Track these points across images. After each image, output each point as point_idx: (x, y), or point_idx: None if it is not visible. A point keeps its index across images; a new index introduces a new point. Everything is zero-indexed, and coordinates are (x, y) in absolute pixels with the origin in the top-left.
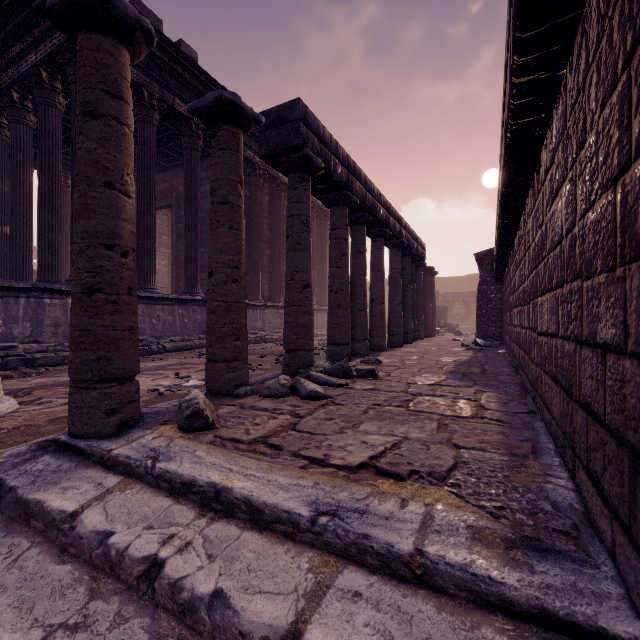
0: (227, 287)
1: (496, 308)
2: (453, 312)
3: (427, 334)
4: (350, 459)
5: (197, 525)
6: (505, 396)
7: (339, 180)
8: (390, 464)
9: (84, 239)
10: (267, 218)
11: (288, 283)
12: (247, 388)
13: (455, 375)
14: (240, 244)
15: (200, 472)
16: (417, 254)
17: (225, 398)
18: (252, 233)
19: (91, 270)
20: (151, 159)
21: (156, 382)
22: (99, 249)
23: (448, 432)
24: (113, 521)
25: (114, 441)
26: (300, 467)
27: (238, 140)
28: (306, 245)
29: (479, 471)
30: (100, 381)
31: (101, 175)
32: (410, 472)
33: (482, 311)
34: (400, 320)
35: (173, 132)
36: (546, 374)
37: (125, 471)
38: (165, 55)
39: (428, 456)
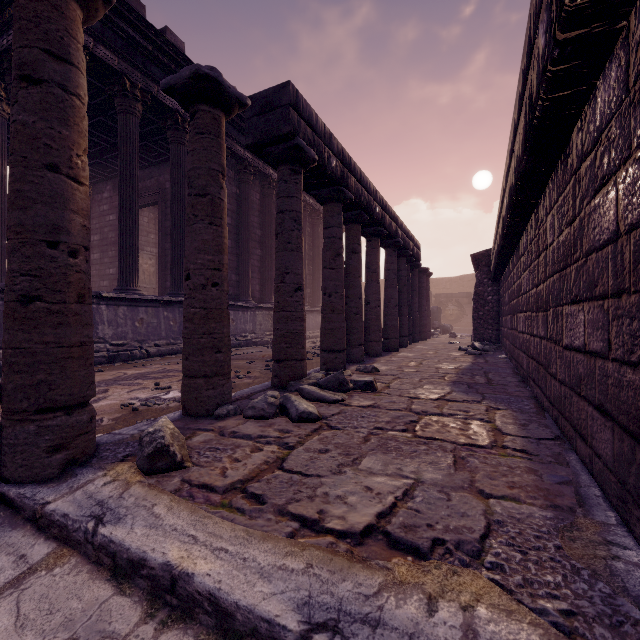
0: (206, 291)
1: (493, 310)
2: (446, 313)
3: (422, 336)
4: (352, 519)
5: (140, 636)
6: (521, 415)
7: (333, 174)
8: (404, 527)
9: (19, 234)
10: (258, 217)
11: (277, 286)
12: (229, 407)
13: (460, 386)
14: (221, 242)
15: (154, 544)
16: (413, 255)
17: (203, 420)
18: (242, 232)
19: (28, 273)
20: (134, 153)
21: (132, 394)
22: (38, 247)
23: (468, 470)
24: (24, 627)
25: (54, 488)
26: (287, 535)
27: (219, 123)
28: (297, 244)
29: (521, 539)
30: (40, 411)
31: (41, 155)
32: (432, 542)
33: (479, 313)
34: (396, 323)
35: (158, 125)
36: (581, 398)
37: (60, 535)
38: (149, 43)
39: (451, 512)
